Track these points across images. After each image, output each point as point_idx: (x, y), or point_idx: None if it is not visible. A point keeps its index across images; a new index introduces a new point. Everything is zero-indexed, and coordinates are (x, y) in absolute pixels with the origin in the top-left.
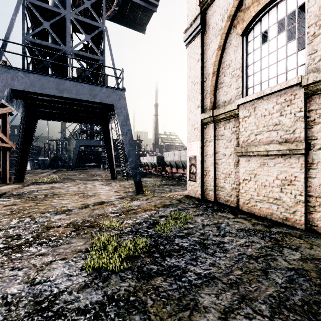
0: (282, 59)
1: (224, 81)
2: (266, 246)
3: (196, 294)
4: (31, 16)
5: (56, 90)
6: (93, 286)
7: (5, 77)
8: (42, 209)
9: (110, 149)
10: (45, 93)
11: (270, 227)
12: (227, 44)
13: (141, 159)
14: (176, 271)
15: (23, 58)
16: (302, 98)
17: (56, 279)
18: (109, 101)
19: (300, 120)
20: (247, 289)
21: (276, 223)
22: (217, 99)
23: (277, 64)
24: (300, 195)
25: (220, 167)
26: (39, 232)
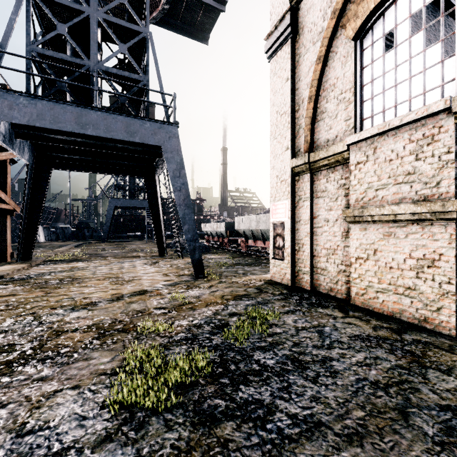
0: (417, 74)
1: (326, 109)
2: (398, 366)
3: (292, 455)
4: (40, 17)
5: (76, 125)
6: (118, 438)
7: (0, 106)
8: (54, 302)
9: (157, 212)
10: (60, 128)
11: (401, 333)
12: (331, 54)
13: (203, 226)
14: (257, 410)
15: (28, 78)
16: (452, 131)
17: (60, 425)
18: (155, 141)
19: (449, 166)
20: (376, 447)
21: (409, 327)
22: (316, 137)
23: (410, 82)
24: (449, 284)
25: (321, 239)
26: (44, 340)
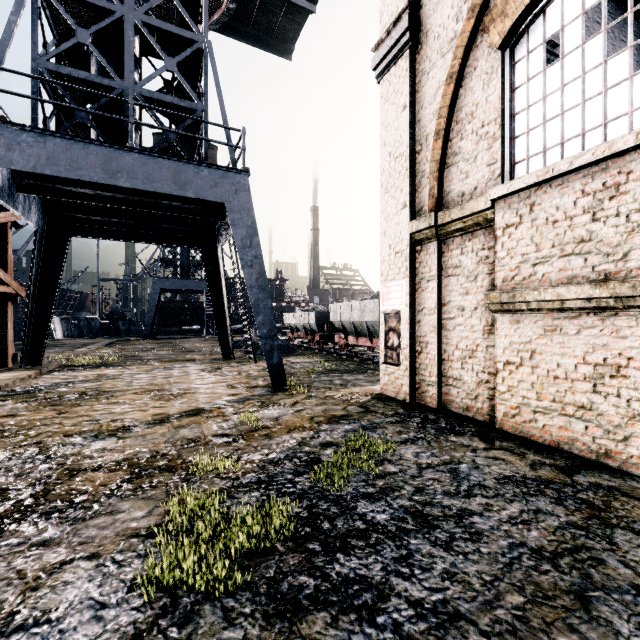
0: (594, 96)
1: (461, 149)
2: (571, 523)
3: None
4: (53, 20)
5: (102, 172)
6: (153, 638)
7: None
8: (69, 426)
9: (220, 297)
10: (80, 177)
11: (572, 472)
12: (467, 70)
13: (284, 317)
14: (362, 593)
15: (35, 106)
16: None
17: (66, 617)
18: (215, 196)
19: None
20: None
21: (583, 464)
22: (446, 189)
23: (583, 108)
24: None
25: (453, 336)
26: (51, 483)
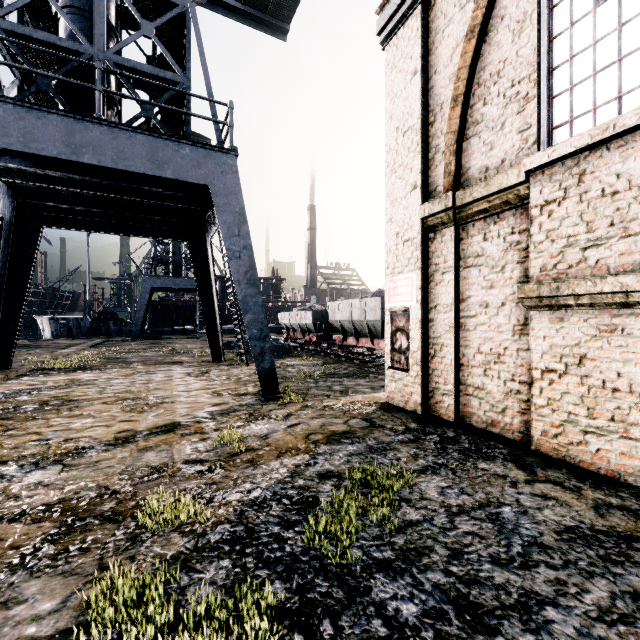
0: None
1: (484, 116)
2: None
3: None
4: None
5: (63, 146)
6: None
7: None
8: (9, 448)
9: (210, 294)
10: (35, 151)
11: None
12: (493, 22)
13: (280, 317)
14: None
15: None
16: None
17: None
18: (198, 178)
19: None
20: None
21: None
22: (465, 165)
23: None
24: None
25: (474, 337)
26: None
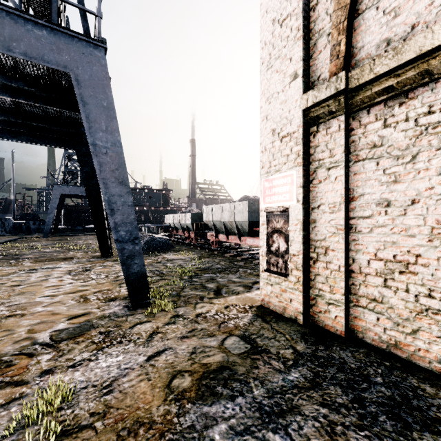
0: None
1: None
2: None
3: None
4: None
5: None
6: None
7: None
8: None
9: (98, 198)
10: None
11: None
12: None
13: (166, 218)
14: None
15: None
16: None
17: None
18: (57, 64)
19: None
20: None
21: None
22: (357, 45)
23: None
24: None
25: (369, 241)
26: None
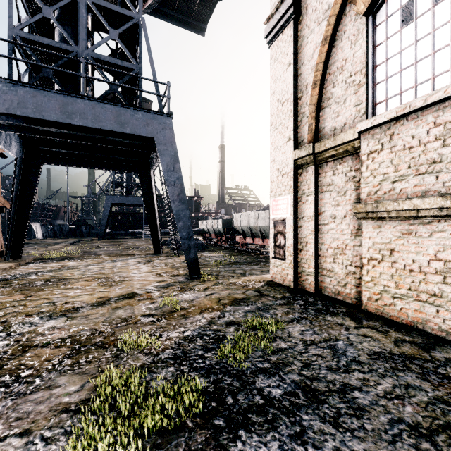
0: (442, 48)
1: (333, 94)
2: (438, 398)
3: None
4: (25, 1)
5: (61, 114)
6: None
7: None
8: (31, 307)
9: (153, 208)
10: (43, 117)
11: (429, 349)
12: (338, 34)
13: (200, 223)
14: None
15: (10, 64)
16: None
17: None
18: (147, 132)
19: None
20: None
21: (436, 341)
22: (321, 126)
23: (433, 58)
24: None
25: (327, 238)
26: (5, 358)
